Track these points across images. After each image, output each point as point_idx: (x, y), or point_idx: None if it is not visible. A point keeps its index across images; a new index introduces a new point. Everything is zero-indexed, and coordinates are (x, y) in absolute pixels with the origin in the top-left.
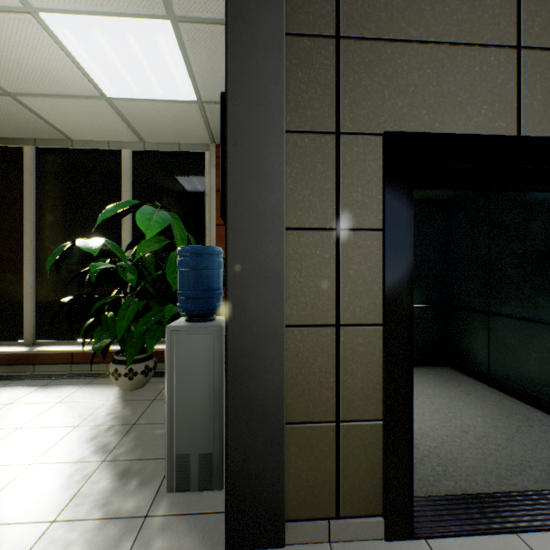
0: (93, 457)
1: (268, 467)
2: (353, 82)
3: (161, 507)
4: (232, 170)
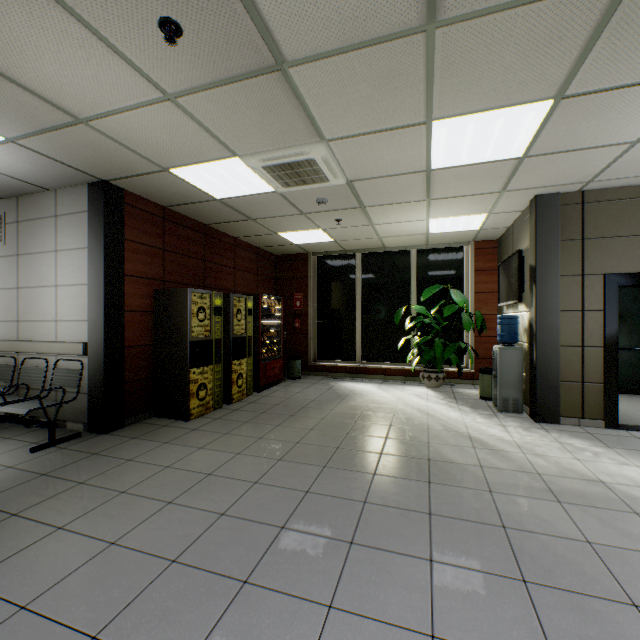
0: (451, 403)
1: (552, 395)
2: (589, 255)
3: (499, 414)
4: (538, 291)
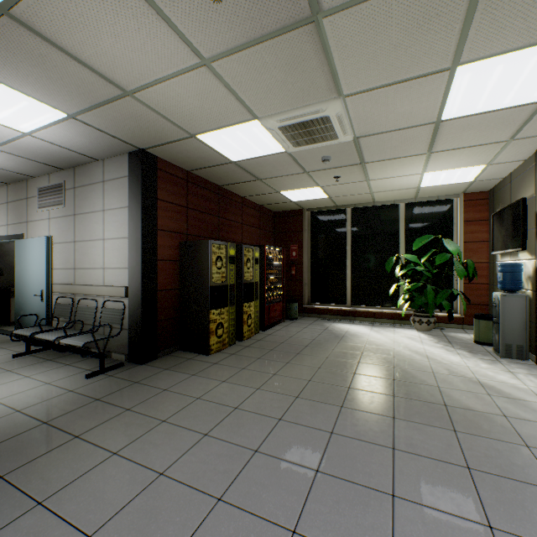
0: (447, 347)
1: None
2: None
3: (502, 360)
4: None
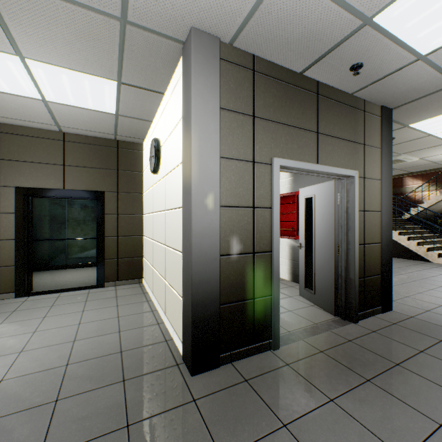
0: None
1: None
2: (5, 172)
3: None
4: None
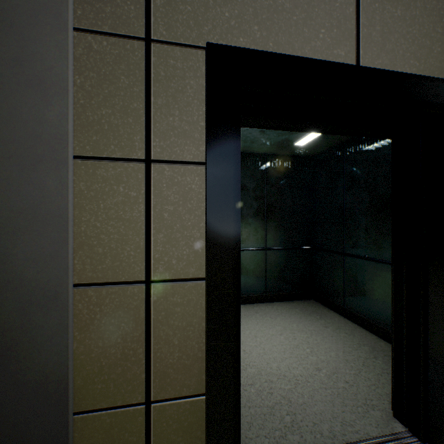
0: None
1: None
2: None
3: None
4: None
